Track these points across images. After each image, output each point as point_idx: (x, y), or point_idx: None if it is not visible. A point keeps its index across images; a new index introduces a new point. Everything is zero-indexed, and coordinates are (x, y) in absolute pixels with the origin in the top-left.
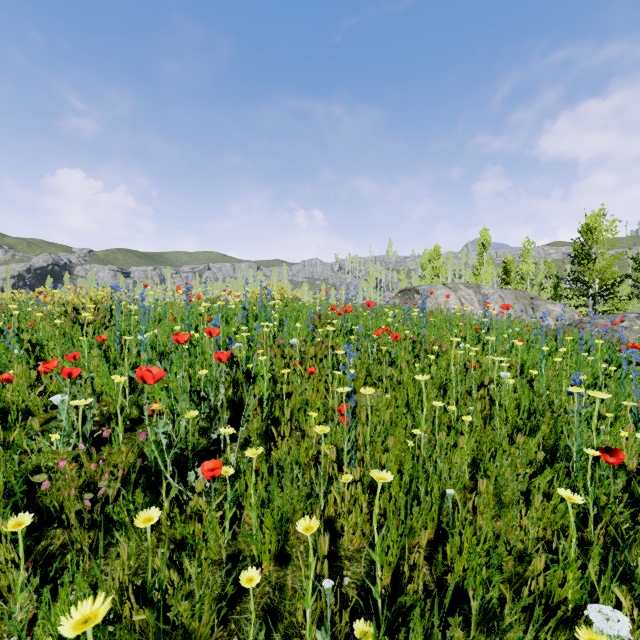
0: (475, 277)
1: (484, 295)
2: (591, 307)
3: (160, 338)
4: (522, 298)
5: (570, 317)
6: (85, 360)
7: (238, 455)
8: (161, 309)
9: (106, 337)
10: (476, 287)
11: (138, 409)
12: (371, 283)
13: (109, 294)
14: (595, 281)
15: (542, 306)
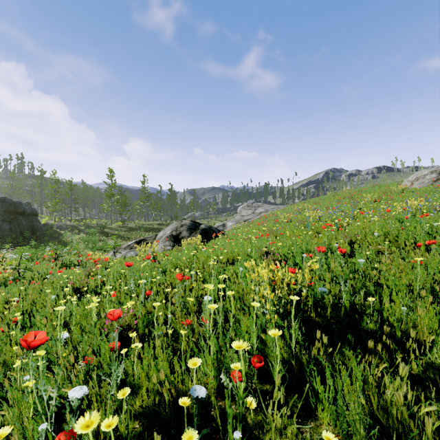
0: None
1: None
2: None
3: None
4: None
5: None
6: None
7: None
8: None
9: None
10: None
11: None
12: None
13: None
14: None
15: None
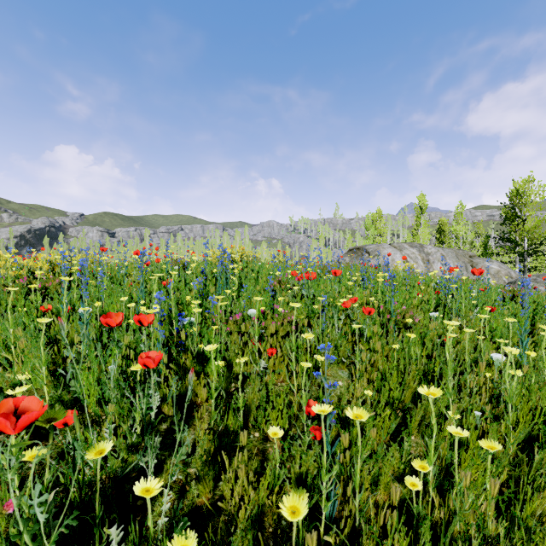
0: (413, 236)
1: (427, 254)
2: (518, 263)
3: (112, 306)
4: (462, 256)
5: (507, 274)
6: (11, 340)
7: (179, 476)
8: (127, 270)
9: (51, 307)
10: (419, 246)
11: (64, 405)
12: (321, 242)
13: (84, 254)
14: (524, 240)
15: (481, 264)
